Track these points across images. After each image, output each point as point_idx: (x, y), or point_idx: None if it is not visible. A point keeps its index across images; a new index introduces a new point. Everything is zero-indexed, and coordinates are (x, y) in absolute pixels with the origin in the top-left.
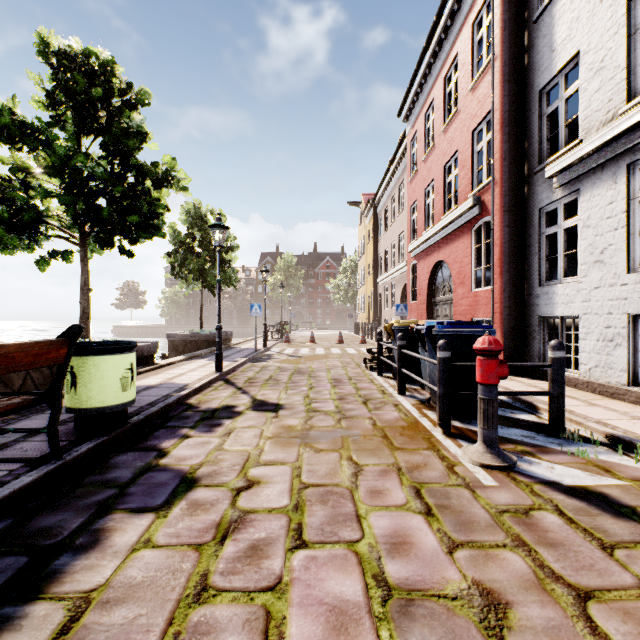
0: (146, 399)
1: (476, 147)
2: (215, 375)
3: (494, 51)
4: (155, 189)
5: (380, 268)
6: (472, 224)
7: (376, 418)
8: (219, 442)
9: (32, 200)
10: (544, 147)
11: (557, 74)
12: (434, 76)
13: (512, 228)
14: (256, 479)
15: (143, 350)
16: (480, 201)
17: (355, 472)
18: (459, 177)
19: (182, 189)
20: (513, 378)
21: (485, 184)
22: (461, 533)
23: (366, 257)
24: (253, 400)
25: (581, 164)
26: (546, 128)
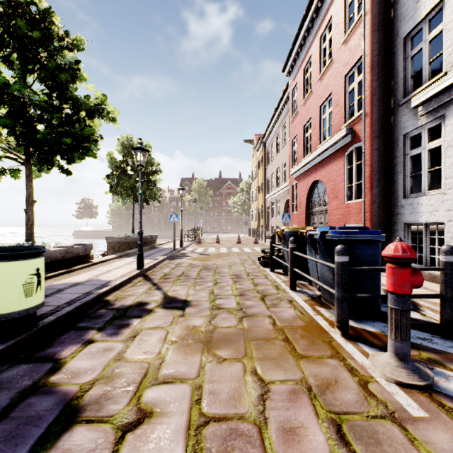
0: (67, 297)
1: (348, 88)
2: (136, 272)
3: (365, 8)
4: (89, 119)
5: (268, 188)
6: (344, 150)
7: (275, 316)
8: (121, 348)
9: None
10: (408, 83)
11: (421, 21)
12: (312, 37)
13: (380, 151)
14: (149, 408)
15: (78, 251)
16: (352, 131)
17: (261, 394)
18: (333, 113)
19: (111, 120)
20: (383, 274)
21: (357, 116)
22: None
23: (257, 180)
24: (164, 296)
25: (447, 92)
26: (410, 67)
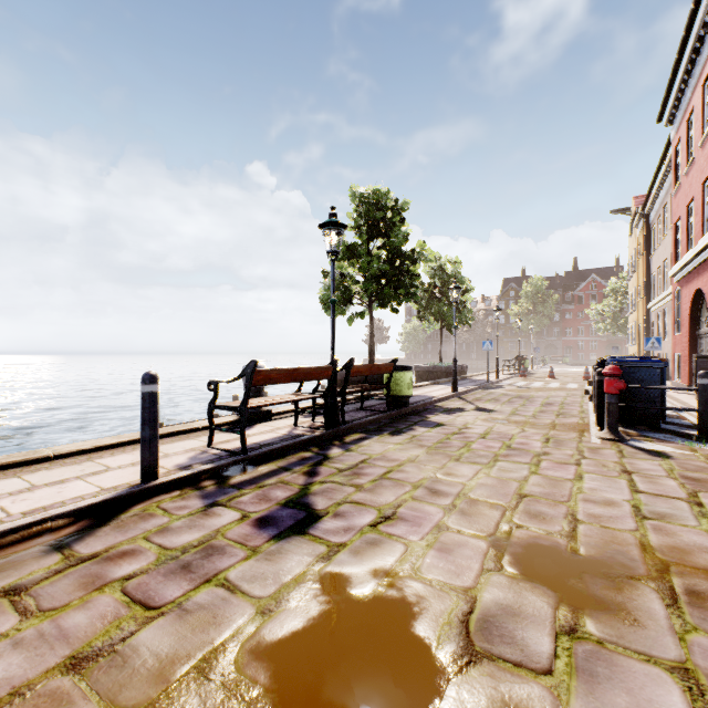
0: (413, 400)
1: None
2: (452, 393)
3: None
4: (411, 265)
5: (653, 290)
6: None
7: (557, 420)
8: (454, 418)
9: (350, 287)
10: None
11: None
12: (693, 83)
13: None
14: (470, 427)
15: None
16: None
17: (520, 432)
18: None
19: (429, 262)
20: None
21: None
22: (554, 446)
23: (636, 277)
24: (476, 407)
25: None
26: None
